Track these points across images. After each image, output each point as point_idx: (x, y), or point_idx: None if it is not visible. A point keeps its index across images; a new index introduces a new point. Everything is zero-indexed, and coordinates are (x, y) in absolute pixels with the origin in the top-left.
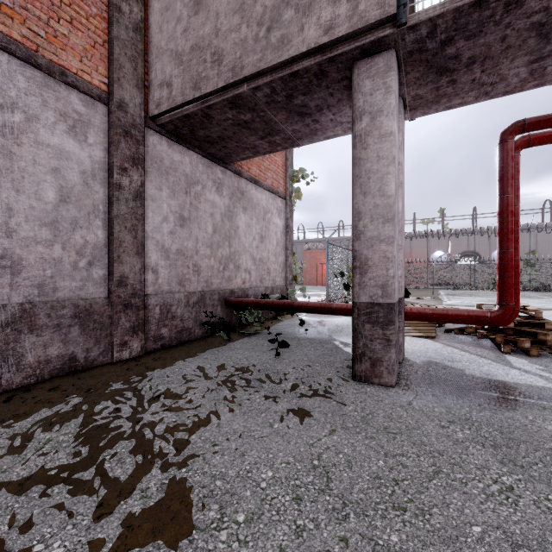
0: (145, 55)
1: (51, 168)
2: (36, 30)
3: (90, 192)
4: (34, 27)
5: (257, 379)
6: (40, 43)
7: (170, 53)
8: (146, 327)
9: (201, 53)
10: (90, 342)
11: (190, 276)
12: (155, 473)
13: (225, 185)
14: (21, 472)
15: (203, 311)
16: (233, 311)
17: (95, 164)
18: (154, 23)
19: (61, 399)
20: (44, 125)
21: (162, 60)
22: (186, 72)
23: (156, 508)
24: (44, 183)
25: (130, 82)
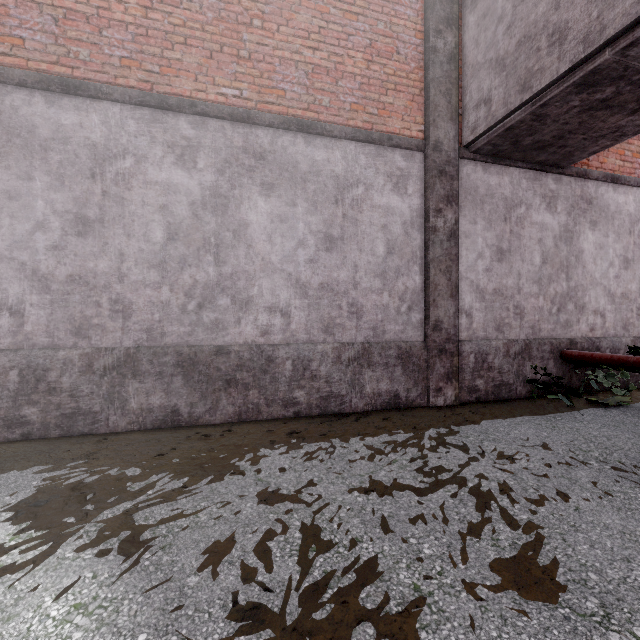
0: (458, 82)
1: (381, 226)
2: (371, 111)
3: (409, 241)
4: (370, 109)
5: (633, 470)
6: (374, 121)
7: (488, 64)
8: (459, 375)
9: (532, 44)
10: (410, 383)
11: (509, 320)
12: (503, 528)
13: (560, 196)
14: (383, 477)
15: (530, 365)
16: (573, 369)
17: (413, 212)
18: (469, 41)
19: (394, 429)
20: (376, 190)
21: (478, 77)
22: (510, 77)
23: (513, 562)
24: (376, 240)
25: (444, 118)
